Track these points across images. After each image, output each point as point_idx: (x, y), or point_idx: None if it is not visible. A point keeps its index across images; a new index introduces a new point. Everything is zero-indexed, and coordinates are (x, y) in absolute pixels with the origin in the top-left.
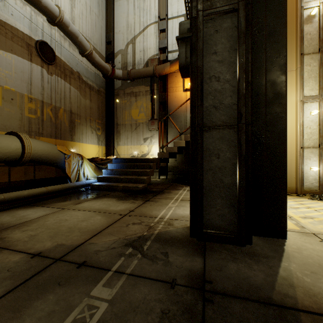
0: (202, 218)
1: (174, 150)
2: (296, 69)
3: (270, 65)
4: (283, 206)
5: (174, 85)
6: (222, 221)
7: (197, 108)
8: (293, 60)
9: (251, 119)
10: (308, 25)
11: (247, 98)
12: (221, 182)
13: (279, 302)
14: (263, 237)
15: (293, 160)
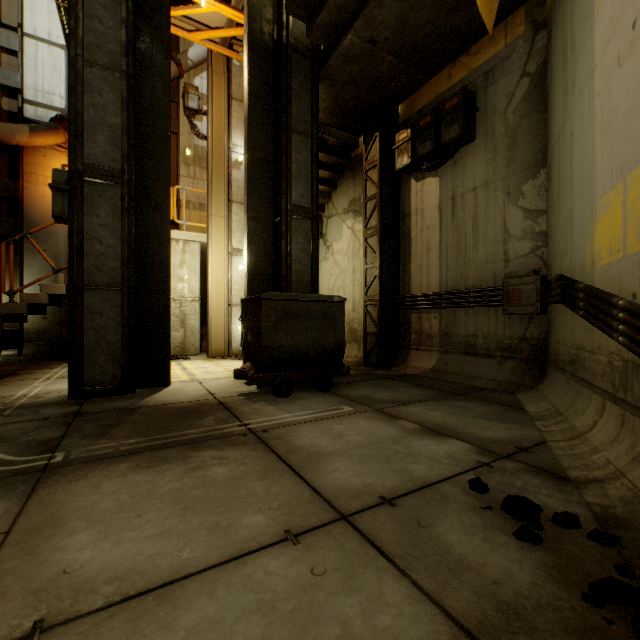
0: (83, 377)
1: (42, 300)
2: (224, 217)
3: (157, 236)
4: (168, 358)
5: (42, 171)
6: (106, 377)
7: (76, 267)
8: (223, 205)
9: (134, 283)
10: (236, 171)
11: (131, 264)
12: (105, 340)
13: (134, 407)
14: (150, 388)
15: (223, 318)
